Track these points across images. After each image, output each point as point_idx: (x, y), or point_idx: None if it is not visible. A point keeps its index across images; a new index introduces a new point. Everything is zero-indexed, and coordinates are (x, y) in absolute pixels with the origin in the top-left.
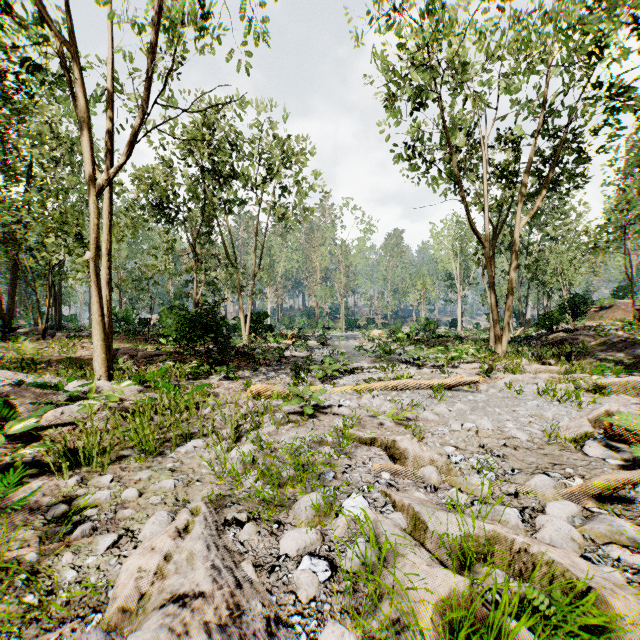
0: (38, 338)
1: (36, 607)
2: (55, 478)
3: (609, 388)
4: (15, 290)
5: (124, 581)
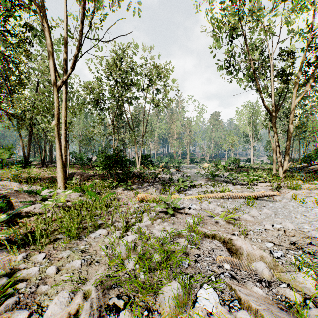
0: (40, 167)
1: None
2: (11, 254)
3: None
4: (30, 144)
5: None
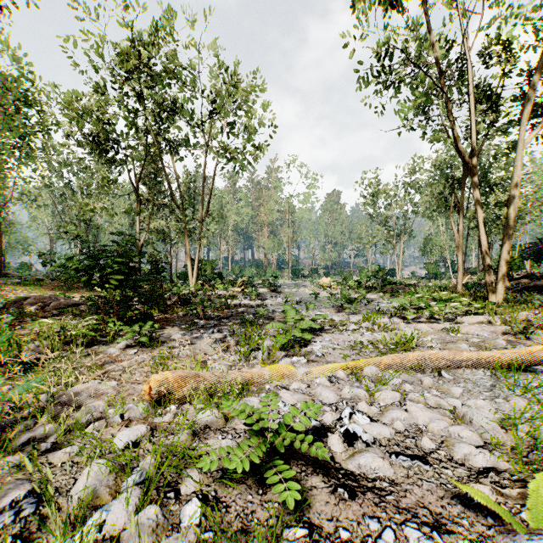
0: None
1: None
2: None
3: None
4: None
5: None
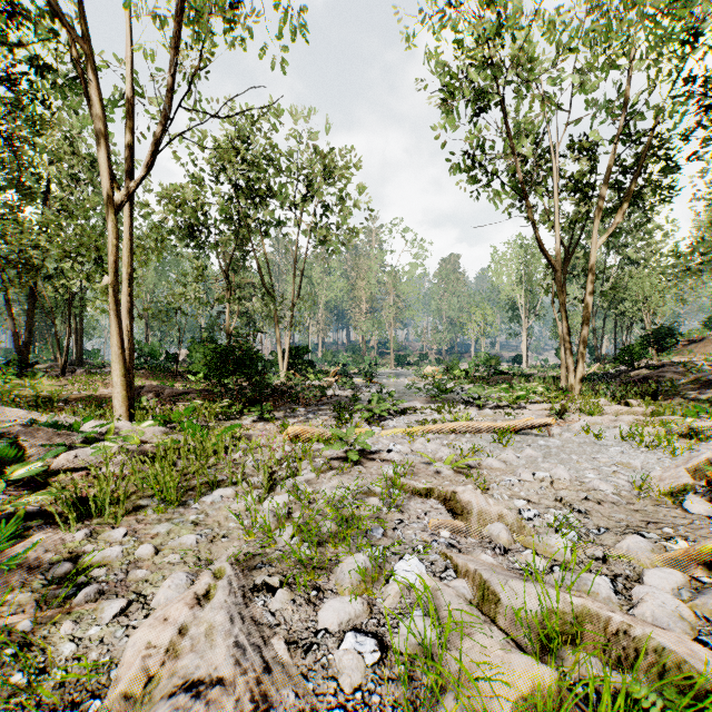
0: (57, 374)
1: (23, 689)
2: (61, 531)
3: (707, 433)
4: (32, 322)
5: (129, 659)
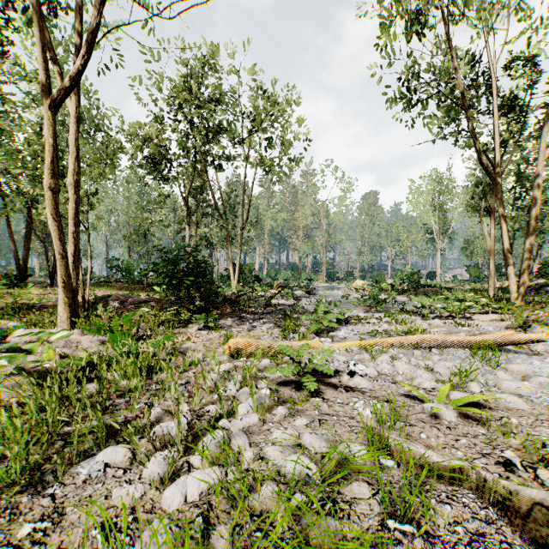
0: (46, 285)
1: None
2: None
3: None
4: (30, 242)
5: None
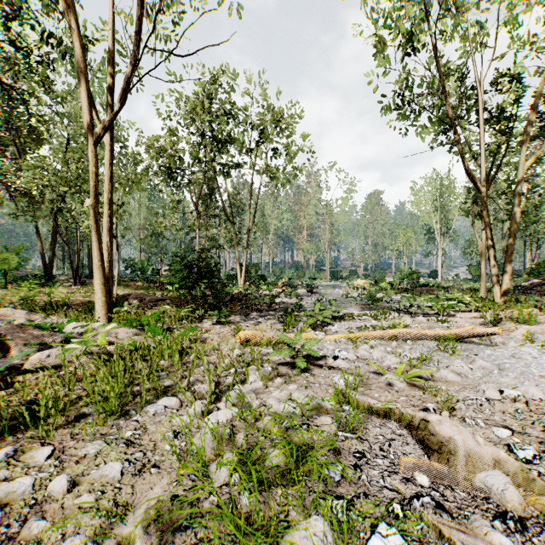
0: (70, 284)
1: None
2: None
3: None
4: (54, 245)
5: None
